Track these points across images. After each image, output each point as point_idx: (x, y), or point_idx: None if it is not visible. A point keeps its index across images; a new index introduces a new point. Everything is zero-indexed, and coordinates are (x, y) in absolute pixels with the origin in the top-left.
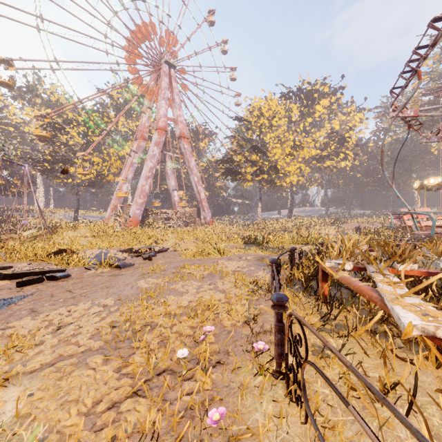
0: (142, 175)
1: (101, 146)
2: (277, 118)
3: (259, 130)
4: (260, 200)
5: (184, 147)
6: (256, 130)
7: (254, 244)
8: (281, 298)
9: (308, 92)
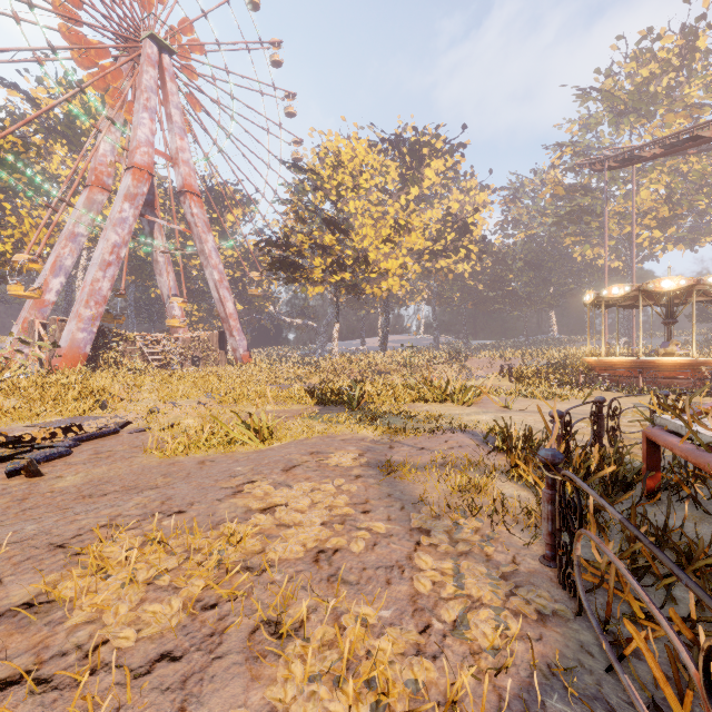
0: (94, 259)
1: None
2: (367, 174)
3: (336, 193)
4: (336, 319)
5: (191, 212)
6: (331, 191)
7: (339, 405)
8: None
9: (413, 145)
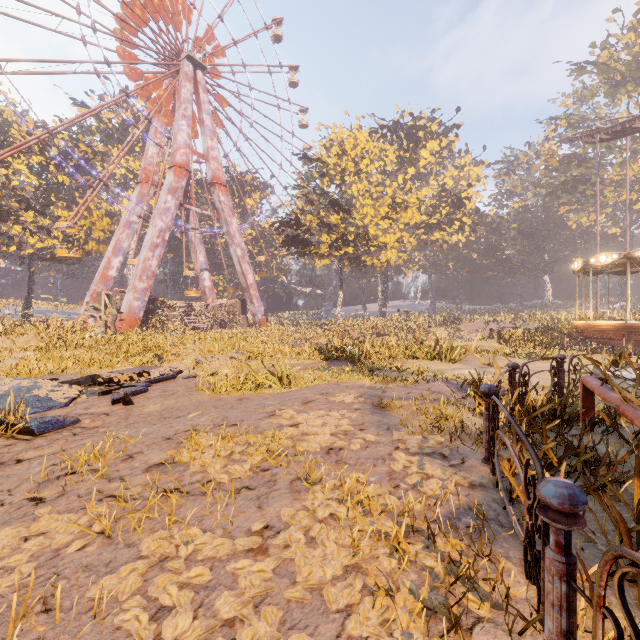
0: (146, 242)
1: (74, 192)
2: (368, 160)
3: (340, 177)
4: (340, 287)
5: (219, 200)
6: (336, 177)
7: (342, 361)
8: None
9: (410, 129)
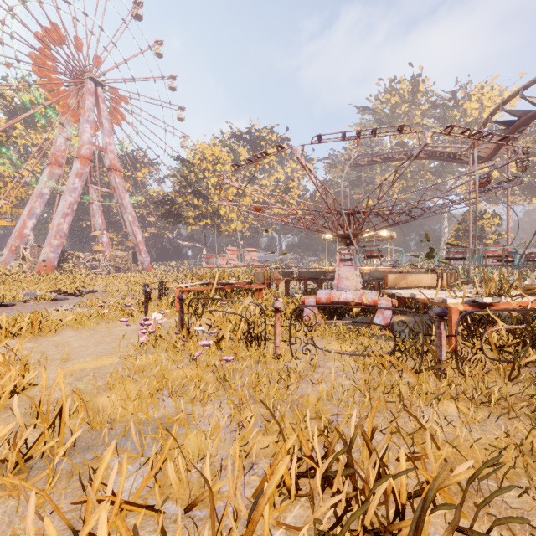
0: (58, 211)
1: None
2: (220, 164)
3: (203, 173)
4: (204, 245)
5: (115, 181)
6: (199, 173)
7: None
8: (146, 284)
9: (256, 139)
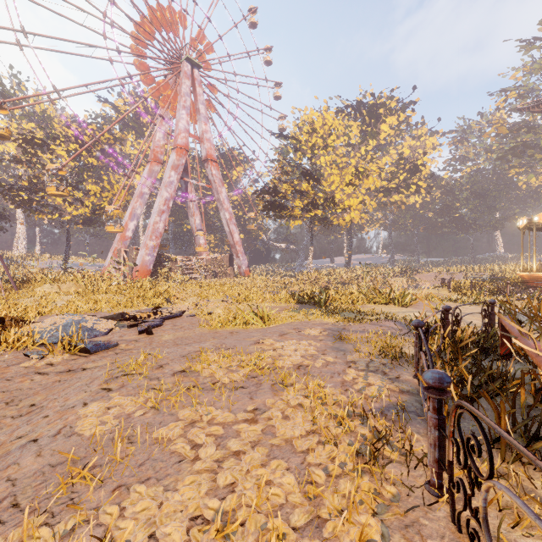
0: (154, 209)
1: (100, 170)
2: (334, 136)
3: (310, 151)
4: (311, 244)
5: (211, 173)
6: (307, 151)
7: (312, 304)
8: None
9: (371, 107)
